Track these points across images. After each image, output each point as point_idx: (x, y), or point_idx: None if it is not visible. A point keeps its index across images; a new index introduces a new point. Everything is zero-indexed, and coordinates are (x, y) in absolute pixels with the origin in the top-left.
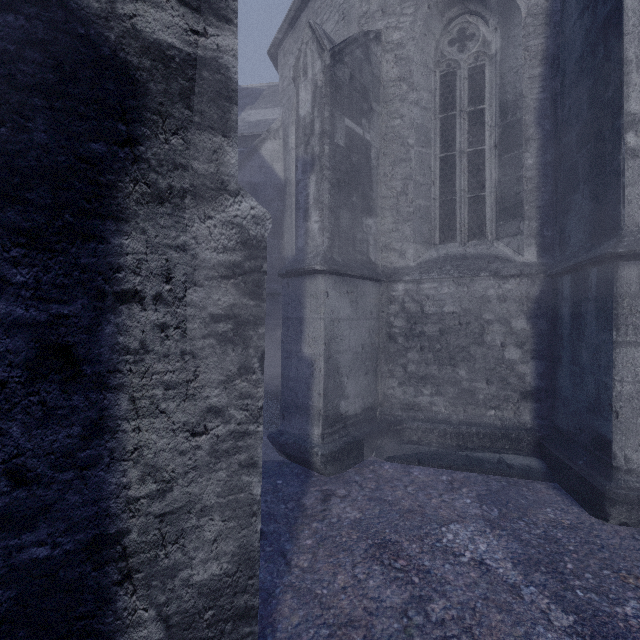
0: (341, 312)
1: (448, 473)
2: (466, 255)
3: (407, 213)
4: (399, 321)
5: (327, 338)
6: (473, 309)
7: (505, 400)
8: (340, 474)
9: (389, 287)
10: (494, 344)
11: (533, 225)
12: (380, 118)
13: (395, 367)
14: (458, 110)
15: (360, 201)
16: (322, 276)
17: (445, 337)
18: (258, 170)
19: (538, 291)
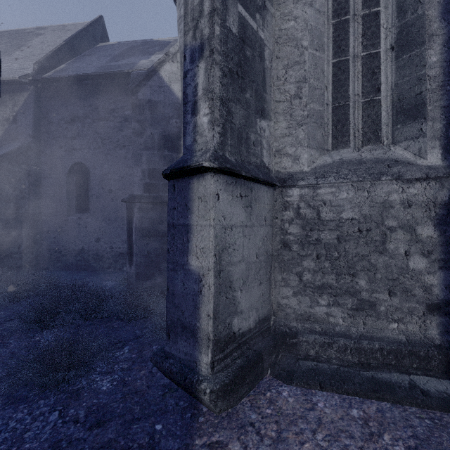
0: (234, 218)
1: (357, 403)
2: (362, 159)
3: (301, 117)
4: (294, 228)
5: (218, 248)
6: (374, 215)
7: (409, 313)
8: (233, 409)
9: (283, 192)
10: (397, 252)
11: (437, 126)
12: (273, 20)
13: (290, 276)
14: (352, 14)
15: (254, 100)
16: (211, 175)
17: (343, 245)
18: (157, 89)
19: (447, 195)
